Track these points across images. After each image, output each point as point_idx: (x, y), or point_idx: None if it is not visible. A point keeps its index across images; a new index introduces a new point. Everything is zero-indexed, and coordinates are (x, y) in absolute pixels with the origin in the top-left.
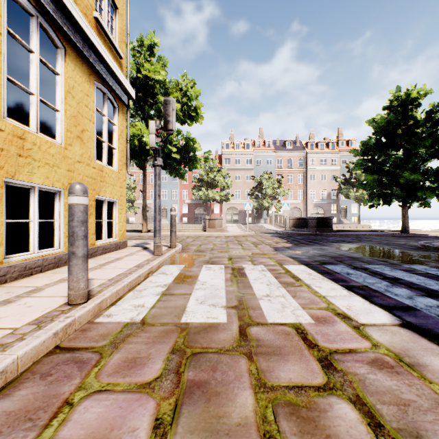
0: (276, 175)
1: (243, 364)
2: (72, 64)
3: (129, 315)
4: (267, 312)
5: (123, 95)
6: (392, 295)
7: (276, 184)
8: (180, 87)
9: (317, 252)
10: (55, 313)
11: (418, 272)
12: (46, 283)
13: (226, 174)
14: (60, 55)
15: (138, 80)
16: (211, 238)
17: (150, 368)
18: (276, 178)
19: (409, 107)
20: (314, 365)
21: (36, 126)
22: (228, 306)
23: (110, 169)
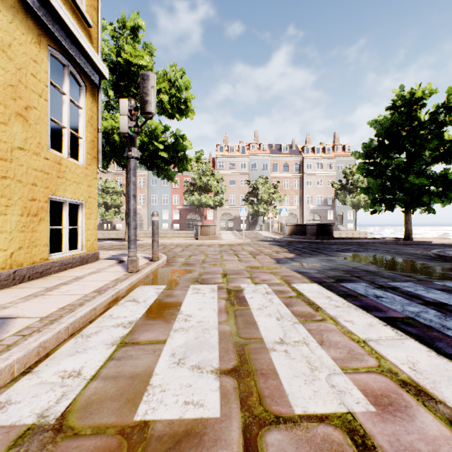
0: (272, 180)
1: None
2: (8, 13)
3: (41, 403)
4: (289, 383)
5: (91, 71)
6: None
7: (272, 190)
8: (168, 78)
9: (326, 264)
10: None
11: None
12: None
13: (219, 178)
14: None
15: (119, 65)
16: (203, 247)
17: None
18: (272, 183)
19: (413, 107)
20: None
21: None
22: (223, 371)
23: (72, 163)
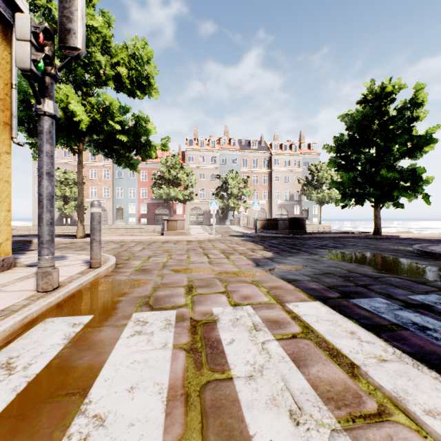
0: (242, 175)
1: None
2: None
3: None
4: None
5: None
6: None
7: (242, 184)
8: (129, 53)
9: (314, 266)
10: None
11: None
12: None
13: (189, 172)
14: None
15: None
16: (168, 244)
17: None
18: (242, 177)
19: (383, 102)
20: None
21: None
22: None
23: None
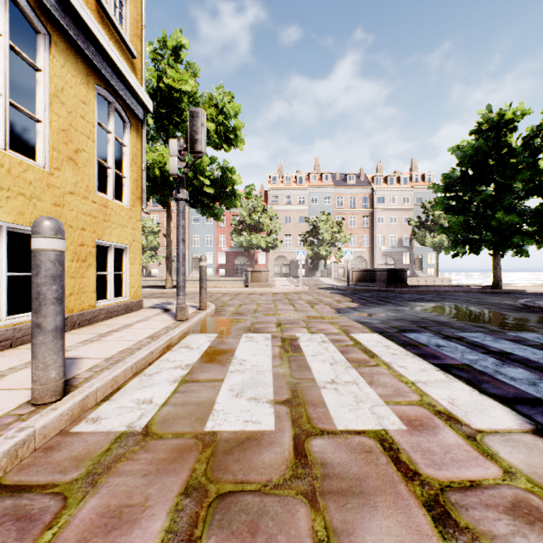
0: (336, 217)
1: (302, 517)
2: (60, 58)
3: (126, 419)
4: (335, 410)
5: (136, 106)
6: (508, 380)
7: (336, 228)
8: (214, 102)
9: (392, 314)
10: (5, 421)
11: (530, 343)
12: (11, 366)
13: (273, 215)
14: (42, 43)
15: (160, 91)
16: (254, 295)
17: (144, 529)
18: (336, 220)
19: (502, 131)
20: (420, 516)
21: (3, 140)
22: (277, 401)
23: (117, 205)
